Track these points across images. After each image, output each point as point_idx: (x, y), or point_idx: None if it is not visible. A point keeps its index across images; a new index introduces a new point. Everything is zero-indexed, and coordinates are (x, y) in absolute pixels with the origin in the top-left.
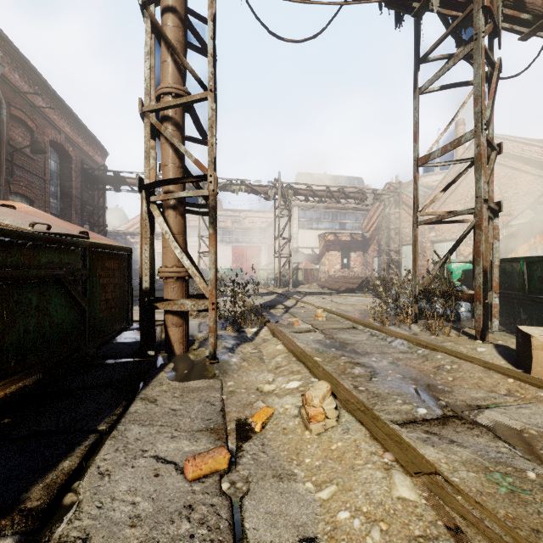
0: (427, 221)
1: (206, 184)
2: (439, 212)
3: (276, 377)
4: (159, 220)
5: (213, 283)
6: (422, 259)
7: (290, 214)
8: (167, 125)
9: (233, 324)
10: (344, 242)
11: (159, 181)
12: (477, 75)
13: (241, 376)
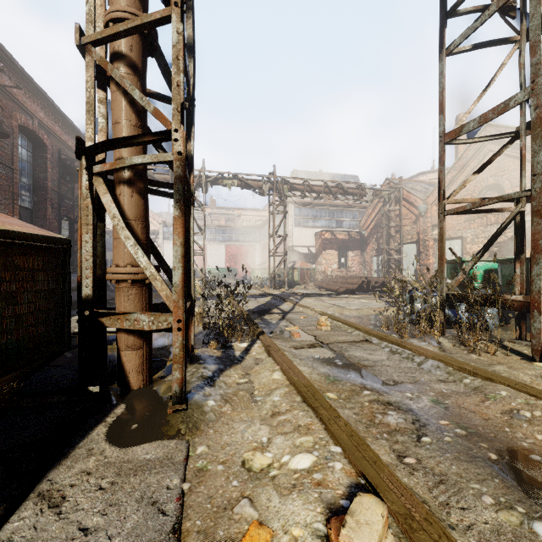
0: (458, 209)
1: (196, 178)
2: (472, 199)
3: (272, 434)
4: (104, 198)
5: (179, 290)
6: (424, 258)
7: (286, 210)
8: (119, 66)
9: (219, 336)
10: (342, 240)
11: (104, 141)
12: (535, 15)
13: (219, 432)
